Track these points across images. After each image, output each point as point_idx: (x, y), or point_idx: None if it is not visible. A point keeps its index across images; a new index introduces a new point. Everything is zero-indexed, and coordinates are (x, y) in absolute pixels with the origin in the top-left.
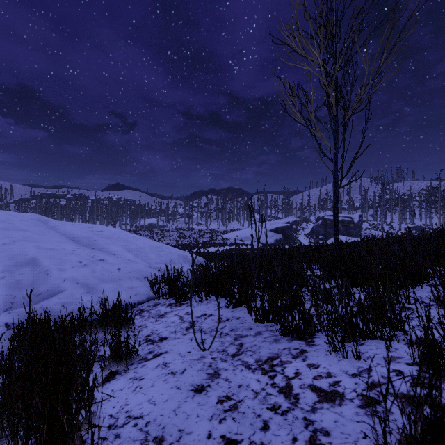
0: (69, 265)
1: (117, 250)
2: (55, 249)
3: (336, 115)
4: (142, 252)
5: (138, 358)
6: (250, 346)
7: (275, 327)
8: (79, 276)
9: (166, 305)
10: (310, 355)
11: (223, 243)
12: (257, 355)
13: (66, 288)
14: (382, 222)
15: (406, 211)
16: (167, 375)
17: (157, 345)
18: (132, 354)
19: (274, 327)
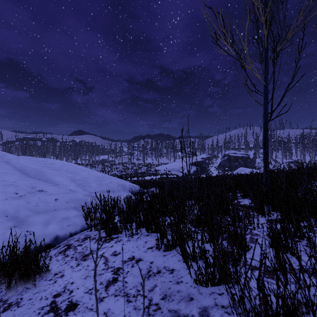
0: (2, 197)
1: (61, 181)
2: None
3: (267, 48)
4: (86, 182)
5: None
6: None
7: (226, 296)
8: (10, 208)
9: (95, 240)
10: None
11: (156, 173)
12: None
13: None
14: (270, 158)
15: (286, 150)
16: None
17: None
18: None
19: (225, 296)
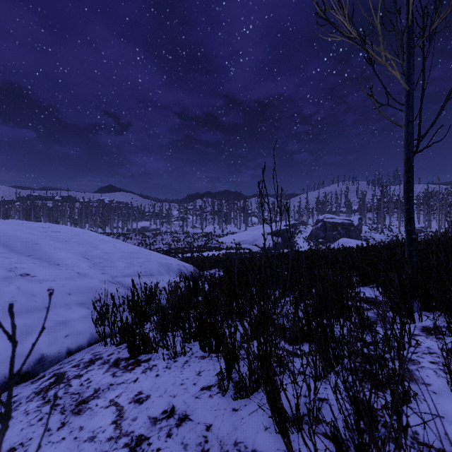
0: None
1: (64, 258)
2: None
3: (411, 27)
4: (108, 260)
5: None
6: None
7: None
8: None
9: (108, 364)
10: None
11: (219, 247)
12: None
13: None
14: (381, 225)
15: None
16: None
17: None
18: None
19: None
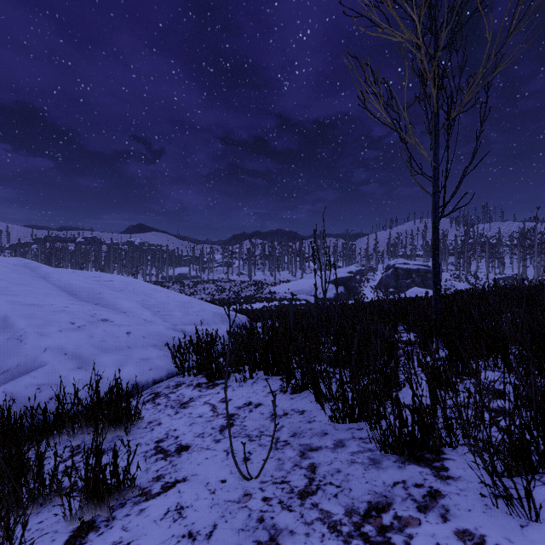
0: (55, 327)
1: (129, 306)
2: (37, 306)
3: (437, 113)
4: (165, 309)
5: (136, 492)
6: (330, 473)
7: (365, 431)
8: (69, 343)
9: (193, 386)
10: (453, 506)
11: (271, 298)
12: (347, 497)
13: (47, 362)
14: (465, 271)
15: (495, 258)
16: (181, 540)
17: (171, 461)
18: (124, 486)
19: (364, 431)
